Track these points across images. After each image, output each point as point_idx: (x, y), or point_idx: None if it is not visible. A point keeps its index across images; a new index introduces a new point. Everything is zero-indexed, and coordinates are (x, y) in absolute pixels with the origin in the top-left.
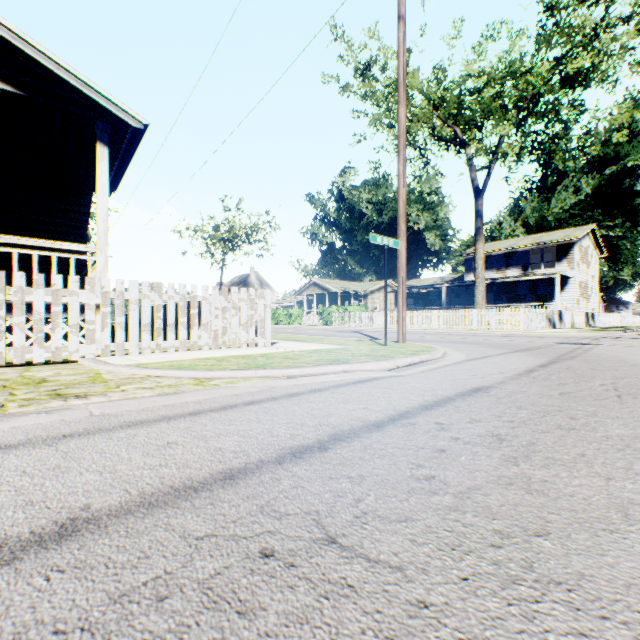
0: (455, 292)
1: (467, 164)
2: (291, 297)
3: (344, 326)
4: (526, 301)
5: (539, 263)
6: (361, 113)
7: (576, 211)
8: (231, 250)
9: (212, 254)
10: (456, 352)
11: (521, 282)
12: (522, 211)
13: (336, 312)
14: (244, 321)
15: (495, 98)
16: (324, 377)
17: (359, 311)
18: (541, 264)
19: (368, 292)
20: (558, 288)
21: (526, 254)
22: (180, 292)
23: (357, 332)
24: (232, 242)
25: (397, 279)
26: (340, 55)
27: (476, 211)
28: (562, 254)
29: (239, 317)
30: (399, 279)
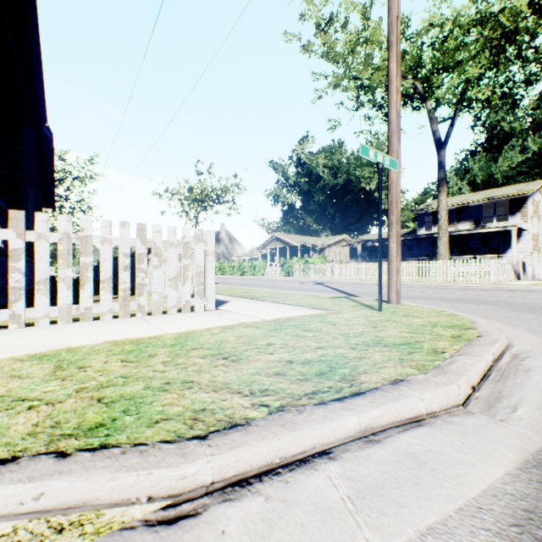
0: (407, 245)
1: (430, 114)
2: (256, 251)
3: (305, 277)
4: (478, 253)
5: (489, 217)
6: (321, 75)
7: (523, 168)
8: (203, 209)
9: (186, 213)
10: (498, 324)
11: (473, 235)
12: (468, 171)
13: (297, 264)
14: (173, 275)
15: (458, 48)
16: (310, 507)
17: (319, 263)
18: (494, 218)
19: (325, 246)
20: (515, 240)
21: (478, 208)
22: (59, 229)
23: (320, 284)
24: (204, 202)
25: (387, 217)
26: (301, 13)
27: (438, 162)
28: (515, 208)
29: (179, 269)
30: (391, 217)
